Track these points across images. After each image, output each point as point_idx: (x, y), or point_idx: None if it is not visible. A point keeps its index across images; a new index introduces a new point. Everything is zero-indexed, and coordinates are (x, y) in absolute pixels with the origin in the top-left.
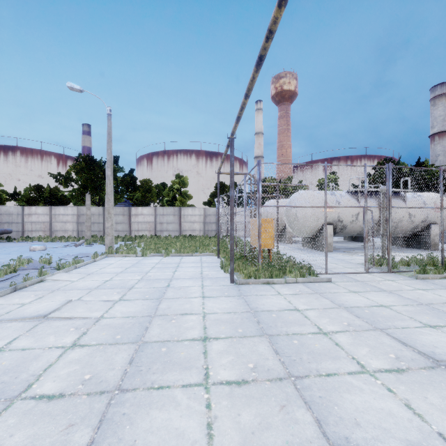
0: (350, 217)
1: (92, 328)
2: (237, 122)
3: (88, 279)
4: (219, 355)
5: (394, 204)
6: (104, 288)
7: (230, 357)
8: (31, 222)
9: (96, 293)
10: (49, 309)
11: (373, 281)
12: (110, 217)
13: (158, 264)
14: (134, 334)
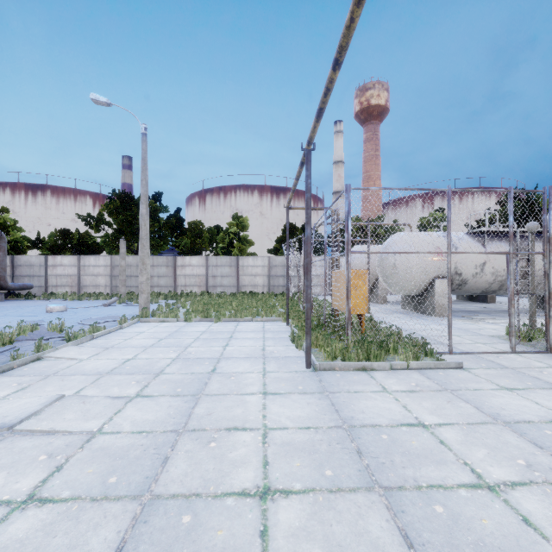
0: (473, 269)
1: (75, 456)
2: (317, 119)
3: (103, 356)
4: (292, 542)
5: (536, 250)
6: (121, 372)
7: (314, 551)
8: (55, 275)
9: (106, 382)
10: (23, 412)
11: (529, 368)
12: (145, 268)
13: (204, 333)
14: (140, 473)
